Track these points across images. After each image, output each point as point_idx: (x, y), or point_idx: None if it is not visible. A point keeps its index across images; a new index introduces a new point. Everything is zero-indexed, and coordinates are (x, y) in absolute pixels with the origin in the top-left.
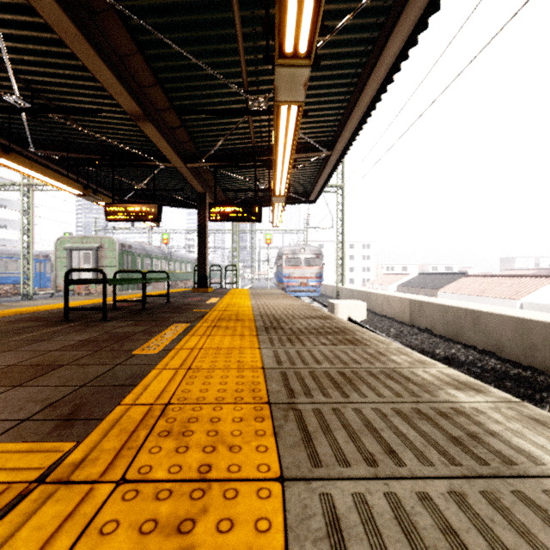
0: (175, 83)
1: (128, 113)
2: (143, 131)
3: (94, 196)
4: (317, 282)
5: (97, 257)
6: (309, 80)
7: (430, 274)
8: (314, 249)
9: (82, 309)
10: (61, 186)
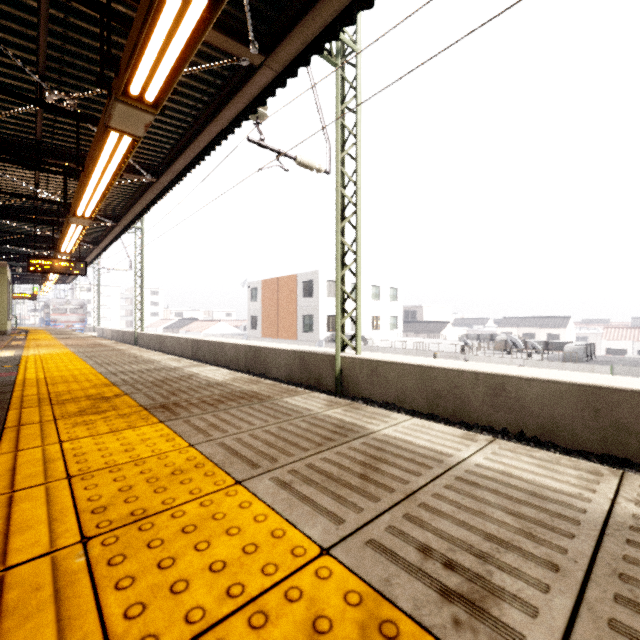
0: None
1: None
2: None
3: None
4: (81, 325)
5: None
6: None
7: (184, 319)
8: (79, 302)
9: None
10: None
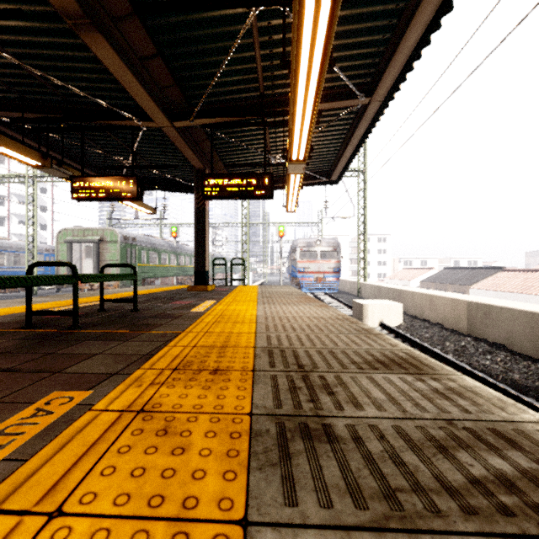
0: None
1: (58, 9)
2: (94, 53)
3: (60, 169)
4: (335, 277)
5: (98, 250)
6: None
7: (459, 269)
8: (331, 241)
9: None
10: (7, 151)
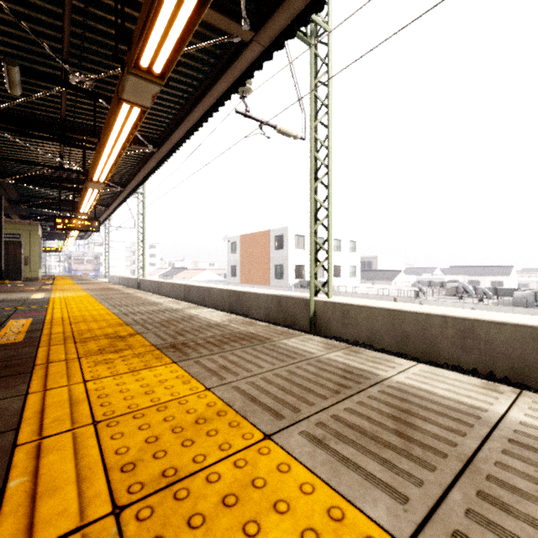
0: None
1: None
2: None
3: None
4: (95, 273)
5: None
6: None
7: (176, 268)
8: (93, 254)
9: None
10: None
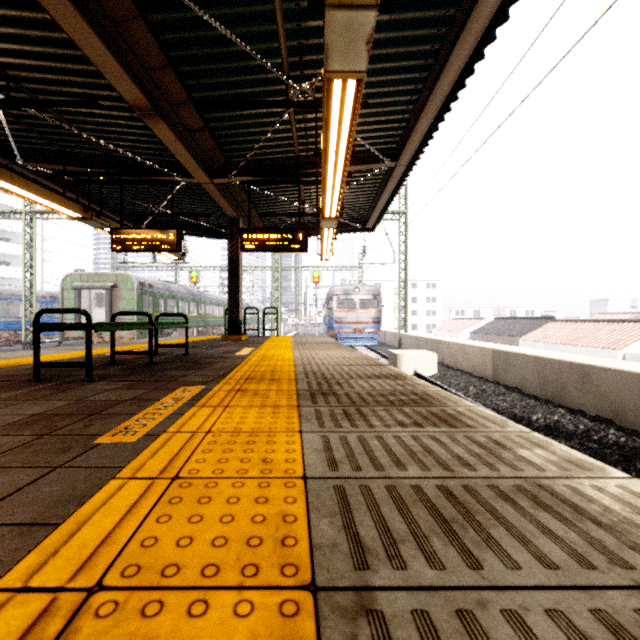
0: (193, 65)
1: (131, 105)
2: (153, 132)
3: (98, 220)
4: (375, 328)
5: (111, 298)
6: (370, 61)
7: (510, 319)
8: (370, 289)
9: (57, 365)
10: (54, 206)
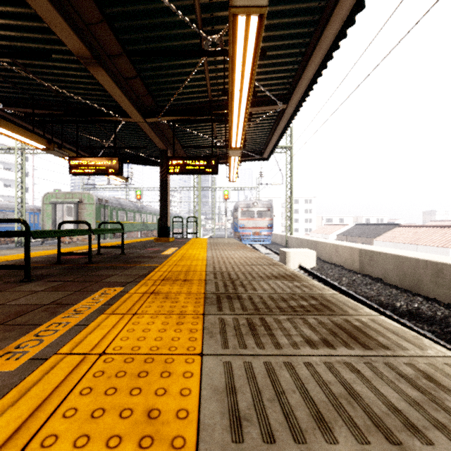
0: (124, 21)
1: (75, 54)
2: (95, 78)
3: (60, 151)
4: (268, 231)
5: (78, 210)
6: (268, 17)
7: (366, 225)
8: (265, 203)
9: None
10: (24, 139)
